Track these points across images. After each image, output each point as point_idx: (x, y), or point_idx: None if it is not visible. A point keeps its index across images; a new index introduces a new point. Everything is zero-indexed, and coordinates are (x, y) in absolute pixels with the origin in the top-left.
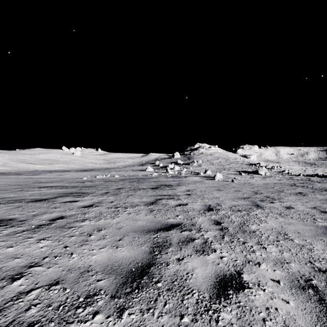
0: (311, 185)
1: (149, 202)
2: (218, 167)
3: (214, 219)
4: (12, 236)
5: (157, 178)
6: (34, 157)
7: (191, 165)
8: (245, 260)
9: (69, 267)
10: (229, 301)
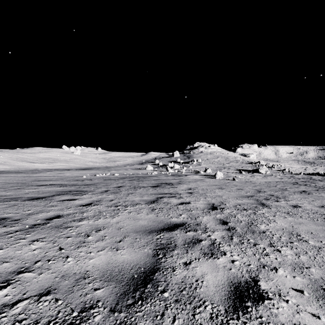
0: (313, 183)
1: (150, 200)
2: (218, 166)
3: (220, 219)
4: (3, 237)
5: (157, 176)
6: (35, 156)
7: (191, 164)
8: (259, 264)
9: (63, 273)
10: (248, 316)
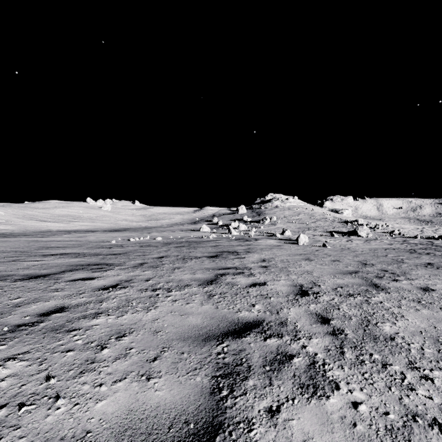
0: (438, 251)
1: (206, 279)
2: (300, 226)
3: (316, 313)
4: None
5: (216, 241)
6: (49, 212)
7: (263, 224)
8: (405, 412)
9: (41, 439)
10: None
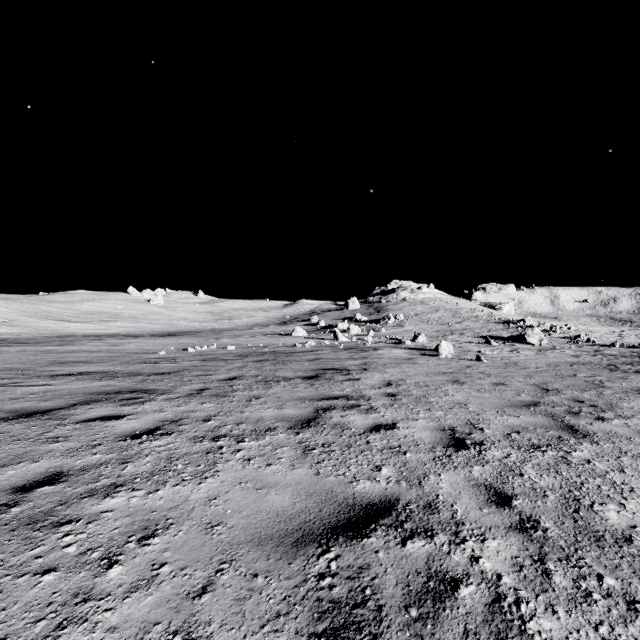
0: None
1: (300, 418)
2: (440, 329)
3: (485, 483)
4: None
5: (316, 352)
6: (73, 308)
7: (384, 324)
8: None
9: None
10: None
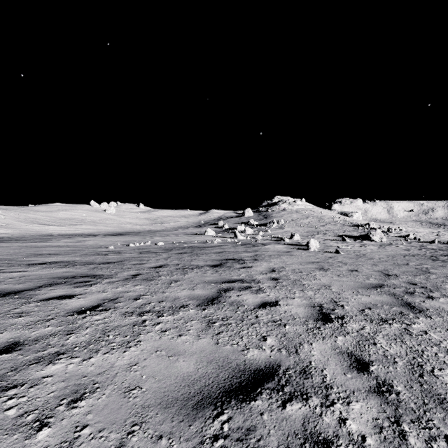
0: None
1: (206, 297)
2: (309, 230)
3: (347, 351)
4: None
5: (221, 247)
6: (51, 216)
7: (270, 227)
8: None
9: None
10: None
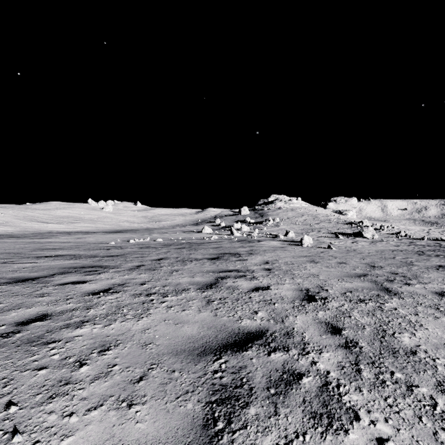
0: None
1: (205, 283)
2: (304, 228)
3: (325, 321)
4: None
5: (218, 243)
6: (49, 214)
7: (265, 225)
8: None
9: None
10: None
